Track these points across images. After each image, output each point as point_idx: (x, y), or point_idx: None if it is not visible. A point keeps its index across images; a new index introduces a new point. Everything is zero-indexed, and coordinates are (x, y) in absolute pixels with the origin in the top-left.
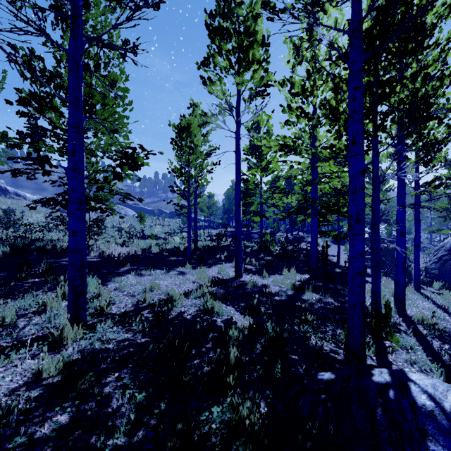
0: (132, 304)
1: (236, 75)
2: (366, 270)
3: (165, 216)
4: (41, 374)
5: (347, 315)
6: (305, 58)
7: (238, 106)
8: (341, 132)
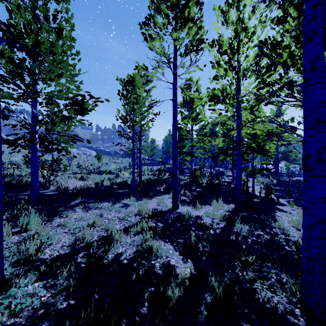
0: (70, 244)
1: (173, 30)
2: (278, 199)
3: (119, 156)
4: None
5: (303, 267)
6: (231, 21)
7: (175, 60)
8: (289, 65)
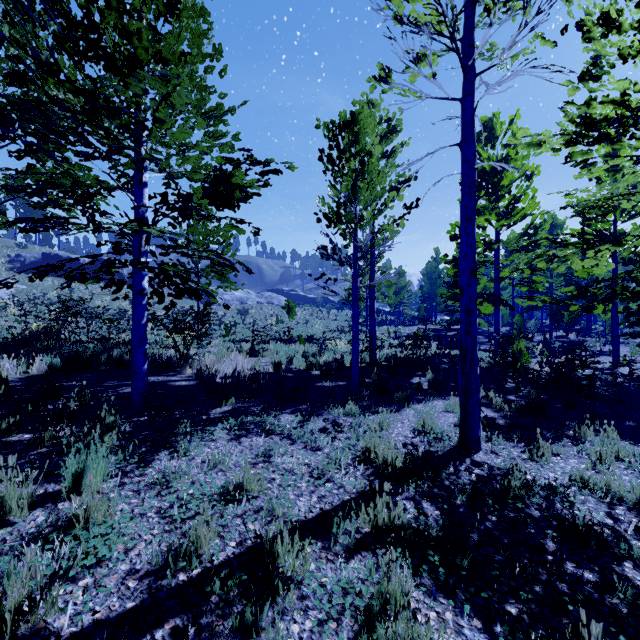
0: (152, 566)
1: None
2: None
3: (330, 307)
4: None
5: None
6: None
7: (469, 31)
8: None
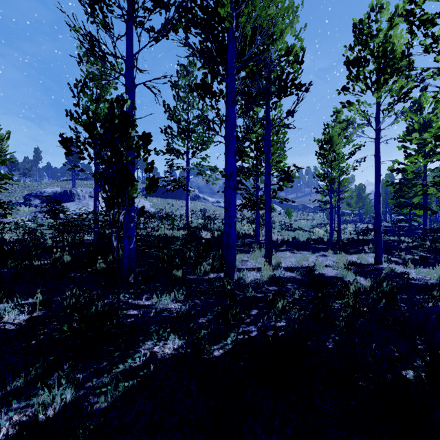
0: (292, 265)
1: (373, 94)
2: None
3: (309, 211)
4: (262, 277)
5: None
6: None
7: (377, 115)
8: None
